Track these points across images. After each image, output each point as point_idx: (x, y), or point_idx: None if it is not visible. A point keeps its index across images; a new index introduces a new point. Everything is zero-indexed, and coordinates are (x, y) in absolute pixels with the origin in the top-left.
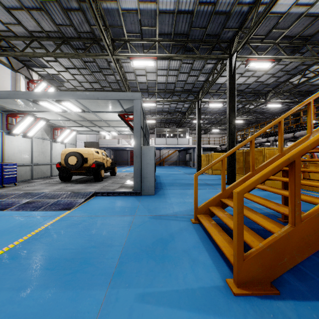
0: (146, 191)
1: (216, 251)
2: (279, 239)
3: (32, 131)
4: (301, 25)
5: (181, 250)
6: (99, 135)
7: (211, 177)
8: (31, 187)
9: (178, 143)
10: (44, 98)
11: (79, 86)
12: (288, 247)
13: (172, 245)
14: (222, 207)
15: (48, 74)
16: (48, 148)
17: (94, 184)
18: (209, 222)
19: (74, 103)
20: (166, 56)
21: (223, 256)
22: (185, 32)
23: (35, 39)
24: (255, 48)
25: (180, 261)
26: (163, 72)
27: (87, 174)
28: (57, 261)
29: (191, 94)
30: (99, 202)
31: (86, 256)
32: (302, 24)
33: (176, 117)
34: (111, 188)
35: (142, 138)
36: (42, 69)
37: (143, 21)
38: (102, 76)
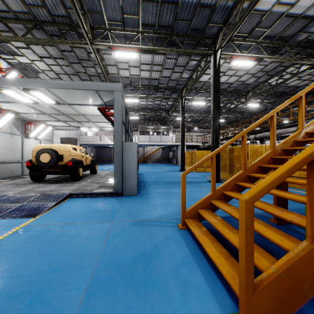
0: (128, 191)
1: (210, 268)
2: (298, 260)
3: None
4: (282, 25)
5: (168, 270)
6: (80, 131)
7: (195, 174)
8: None
9: (162, 140)
10: (8, 85)
11: (56, 78)
12: (308, 270)
13: (157, 263)
14: (212, 210)
15: (19, 62)
16: (18, 144)
17: (71, 184)
18: (199, 228)
19: (45, 93)
20: (149, 48)
21: (219, 275)
22: (169, 24)
23: (1, 20)
24: (238, 46)
25: (168, 287)
26: (147, 67)
27: (63, 173)
28: None
29: (175, 92)
30: (74, 205)
31: (41, 287)
32: (283, 25)
33: (160, 114)
34: (89, 189)
35: (124, 134)
36: (12, 56)
37: (125, 8)
38: (81, 68)
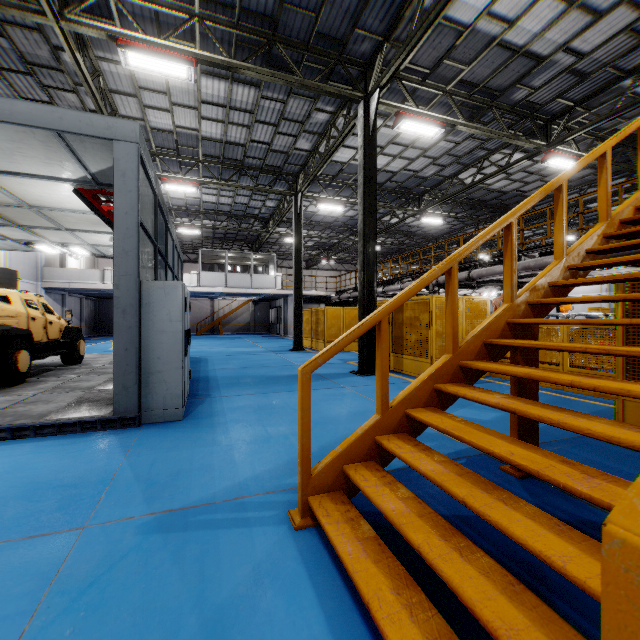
0: (156, 410)
1: None
2: None
3: None
4: (490, 63)
5: None
6: (47, 257)
7: None
8: None
9: (253, 284)
10: None
11: None
12: None
13: None
14: (379, 462)
15: None
16: None
17: None
18: (351, 530)
19: None
20: (220, 60)
21: None
22: (268, 11)
23: None
24: (411, 93)
25: None
26: (216, 112)
27: None
28: None
29: (282, 179)
30: None
31: None
32: (492, 62)
33: (249, 228)
34: (37, 410)
35: (151, 261)
36: None
37: None
38: (38, 89)
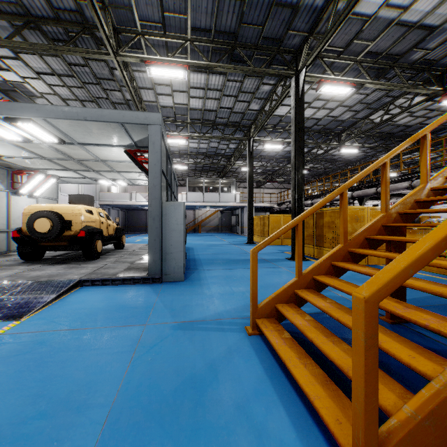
0: (170, 275)
1: (298, 401)
2: None
3: None
4: (390, 37)
5: (231, 407)
6: (101, 186)
7: (268, 248)
8: None
9: (221, 200)
10: None
11: None
12: None
13: (214, 394)
14: (297, 304)
15: (4, 80)
16: (2, 205)
17: (83, 265)
18: (278, 334)
19: (41, 126)
20: (203, 64)
21: (313, 413)
22: (231, 29)
23: None
24: (330, 65)
25: (232, 439)
26: (199, 92)
27: (71, 248)
28: None
29: (239, 130)
30: (85, 298)
31: None
32: (392, 37)
33: (218, 162)
34: (110, 272)
35: (165, 189)
36: None
37: (166, 2)
38: (101, 92)
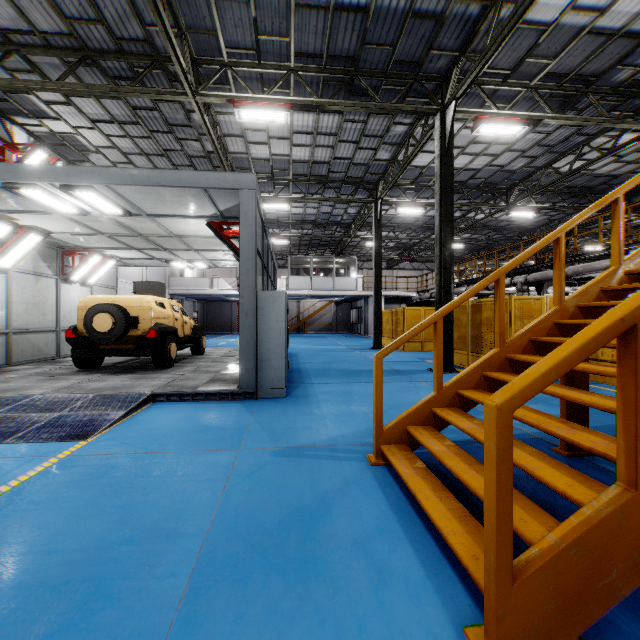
0: (267, 389)
1: (430, 540)
2: (599, 523)
3: (9, 256)
4: (580, 51)
5: (347, 543)
6: (171, 269)
7: (403, 356)
8: (3, 384)
9: (336, 287)
10: (31, 179)
11: (124, 163)
12: (620, 542)
13: (327, 529)
14: (435, 427)
15: (51, 132)
16: (49, 296)
17: (154, 375)
18: (409, 463)
19: (103, 195)
20: (311, 101)
21: (448, 554)
22: (350, 52)
23: (17, 50)
24: (492, 95)
25: (347, 574)
26: (305, 138)
27: (138, 353)
28: (21, 593)
29: (362, 188)
30: (161, 416)
31: (104, 572)
32: (583, 50)
33: (332, 234)
34: (190, 384)
35: (260, 274)
36: (37, 120)
37: (261, 22)
38: (174, 142)
